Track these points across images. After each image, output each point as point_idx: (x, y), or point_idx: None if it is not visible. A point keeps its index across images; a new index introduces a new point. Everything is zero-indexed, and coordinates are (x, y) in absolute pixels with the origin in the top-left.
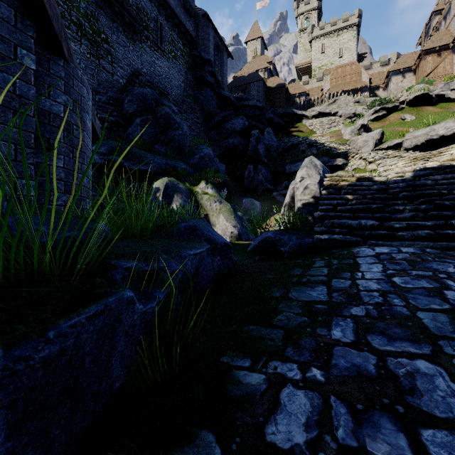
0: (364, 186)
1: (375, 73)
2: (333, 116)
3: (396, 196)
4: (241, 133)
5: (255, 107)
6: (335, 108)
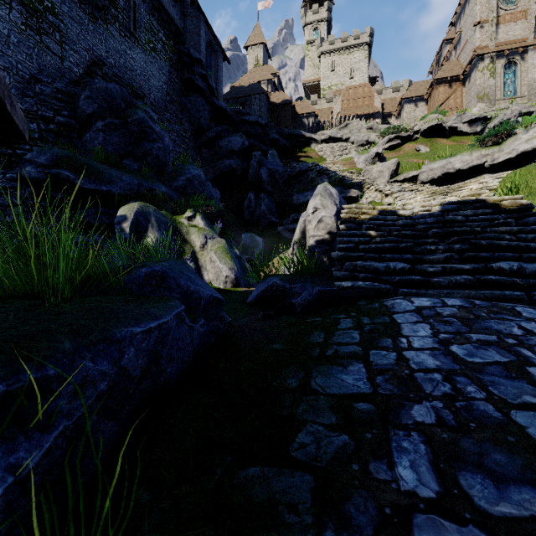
0: (387, 221)
1: (388, 99)
2: (345, 142)
3: (425, 233)
4: (240, 154)
5: (257, 124)
6: (347, 133)
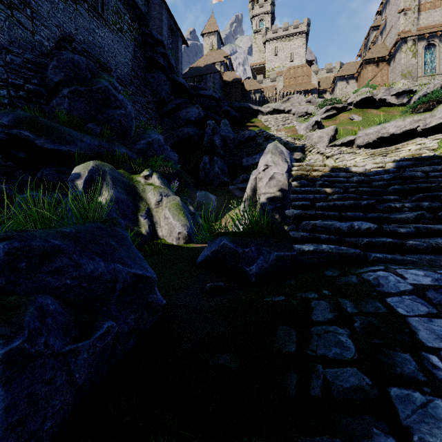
0: (340, 178)
1: (323, 78)
2: (287, 113)
3: (385, 190)
4: (196, 123)
5: (211, 98)
6: (288, 106)
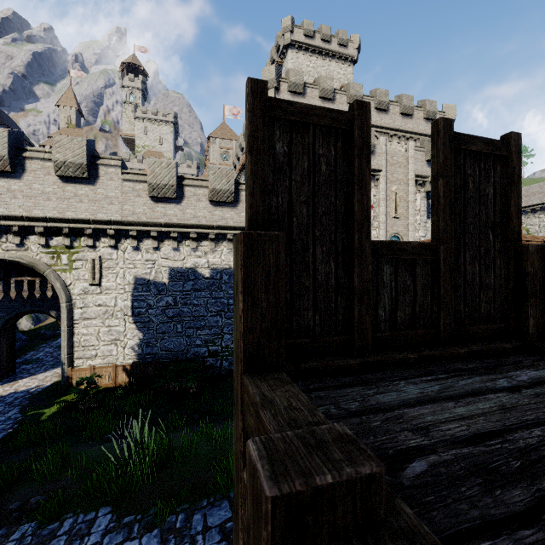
0: None
1: None
2: None
3: None
4: None
5: None
6: None
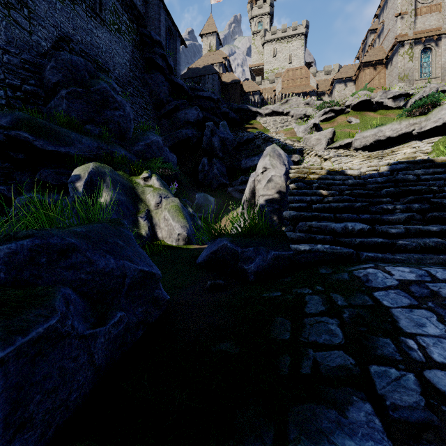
0: (336, 180)
1: (321, 80)
2: (286, 115)
3: (378, 192)
4: (195, 124)
5: (210, 99)
6: (287, 108)
